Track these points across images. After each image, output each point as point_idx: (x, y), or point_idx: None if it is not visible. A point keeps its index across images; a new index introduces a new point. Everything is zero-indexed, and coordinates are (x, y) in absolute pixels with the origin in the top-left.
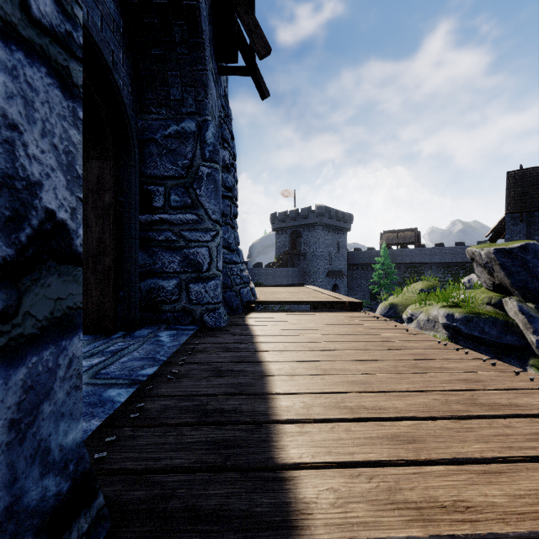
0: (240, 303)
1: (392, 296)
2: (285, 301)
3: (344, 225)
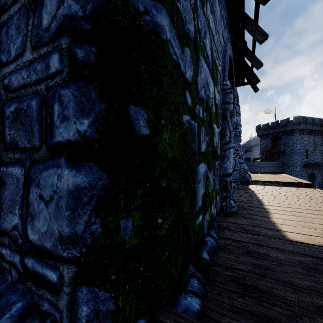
0: (244, 180)
1: None
2: (266, 180)
3: (320, 128)
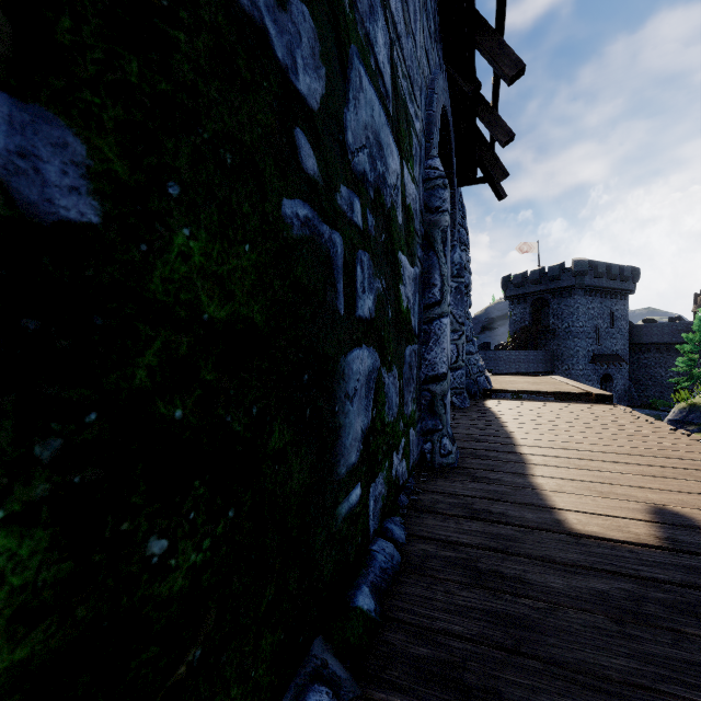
0: (477, 390)
1: None
2: (522, 390)
3: (621, 285)
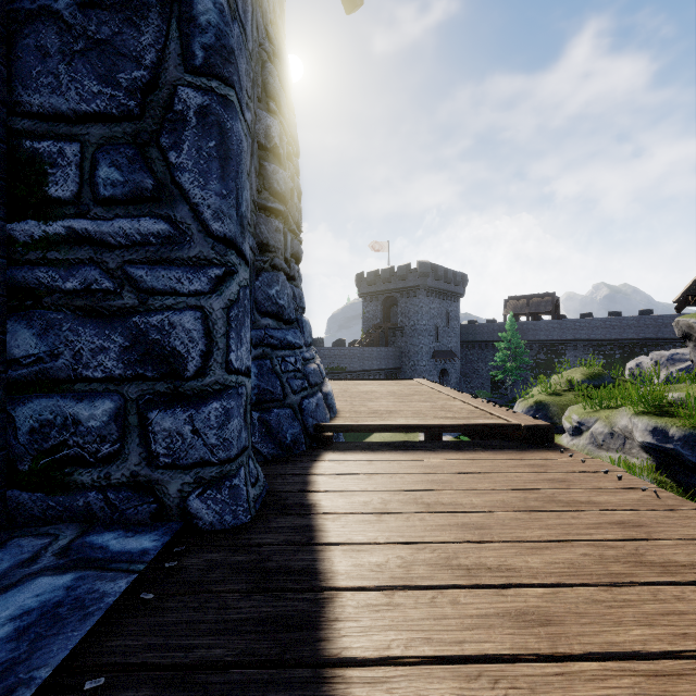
0: (301, 431)
1: (534, 388)
2: (393, 424)
3: (455, 289)
